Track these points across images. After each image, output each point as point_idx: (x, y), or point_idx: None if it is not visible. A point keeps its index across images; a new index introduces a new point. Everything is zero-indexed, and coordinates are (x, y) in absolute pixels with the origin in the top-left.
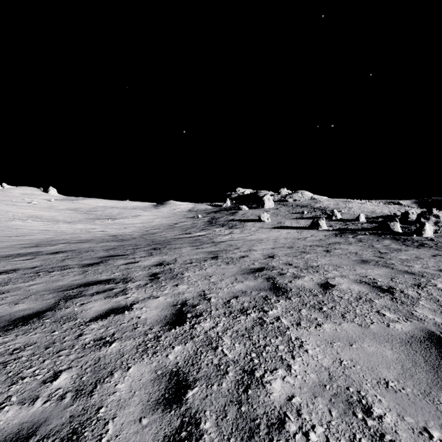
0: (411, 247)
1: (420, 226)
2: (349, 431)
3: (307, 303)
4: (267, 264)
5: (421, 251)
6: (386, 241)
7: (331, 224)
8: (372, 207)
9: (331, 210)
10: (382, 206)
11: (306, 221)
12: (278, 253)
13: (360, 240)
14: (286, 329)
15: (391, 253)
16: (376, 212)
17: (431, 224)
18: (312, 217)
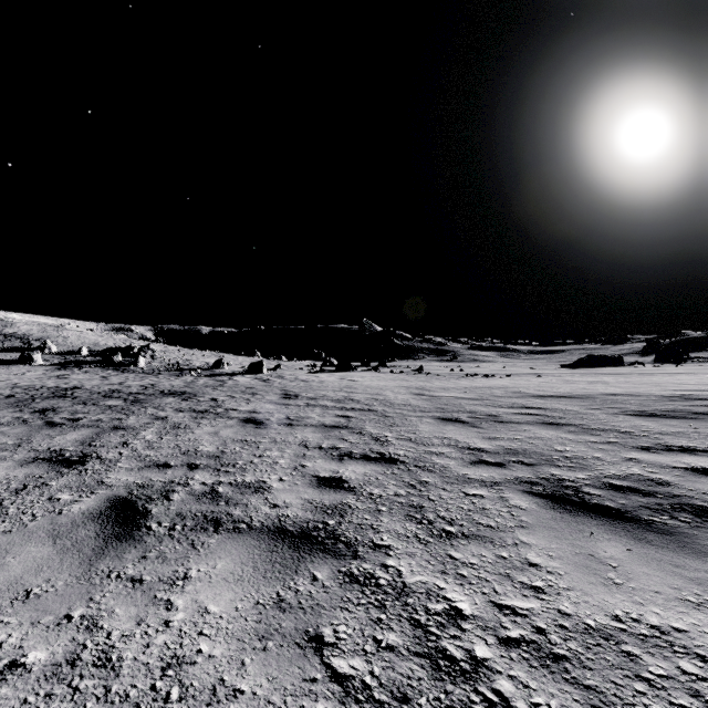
0: (127, 373)
1: (137, 359)
2: (99, 391)
3: (76, 388)
4: (25, 385)
5: (132, 374)
6: (110, 371)
7: (47, 358)
8: (96, 338)
9: (38, 339)
10: (107, 336)
11: (3, 355)
12: (18, 382)
13: (87, 372)
14: (74, 390)
15: (112, 377)
16: (100, 344)
17: (149, 357)
18: (10, 349)
